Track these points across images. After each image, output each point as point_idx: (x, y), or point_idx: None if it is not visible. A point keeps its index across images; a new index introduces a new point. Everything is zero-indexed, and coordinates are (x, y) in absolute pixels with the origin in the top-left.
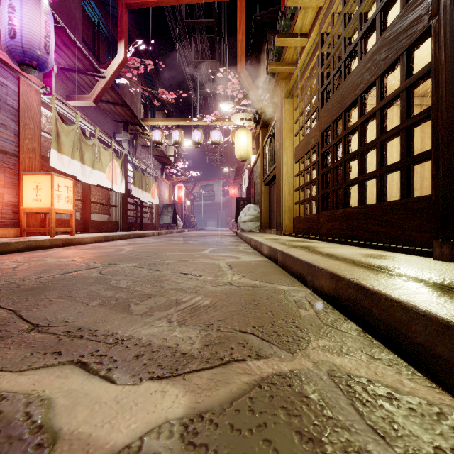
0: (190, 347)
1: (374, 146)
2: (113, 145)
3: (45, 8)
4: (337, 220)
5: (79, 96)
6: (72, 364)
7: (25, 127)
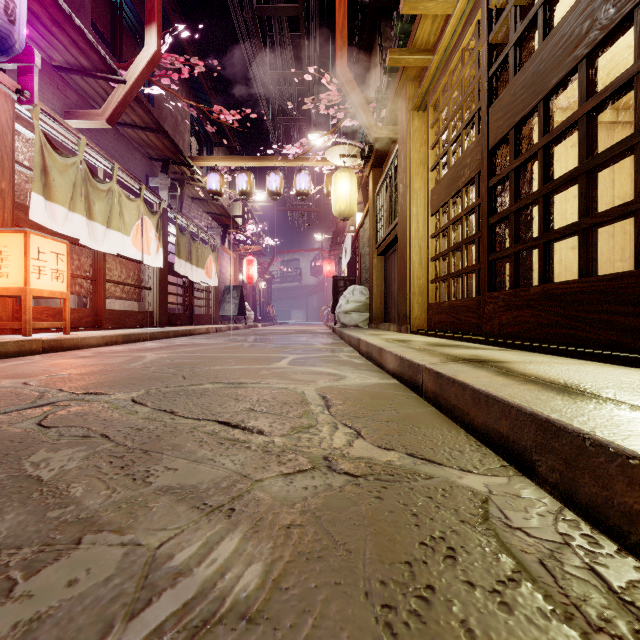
0: None
1: (627, 152)
2: (145, 194)
3: None
4: (526, 308)
5: (84, 112)
6: None
7: None
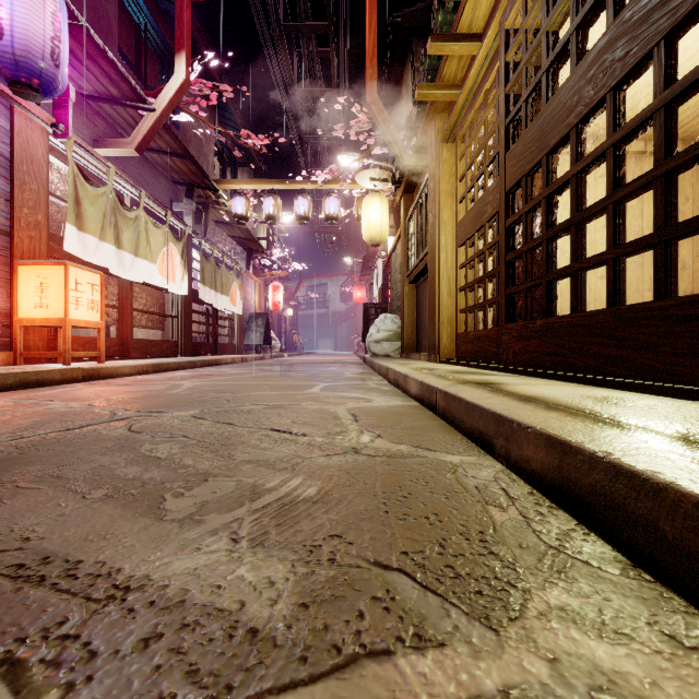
0: (269, 610)
1: (602, 210)
2: (170, 220)
3: None
4: (533, 339)
5: (113, 141)
6: None
7: (24, 188)
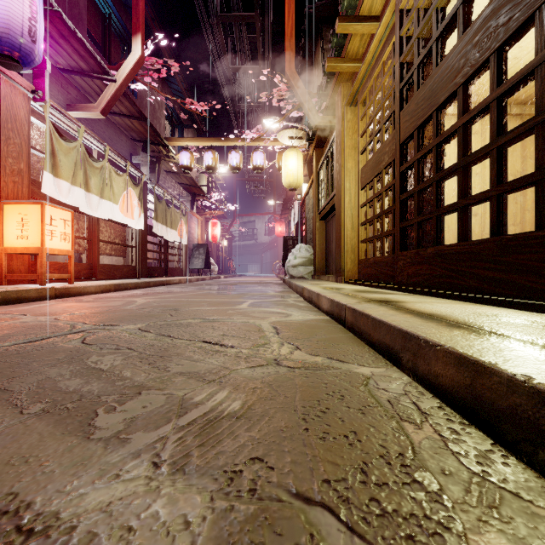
0: None
1: (487, 155)
2: (129, 170)
3: None
4: (425, 264)
5: (82, 105)
6: None
7: (8, 142)
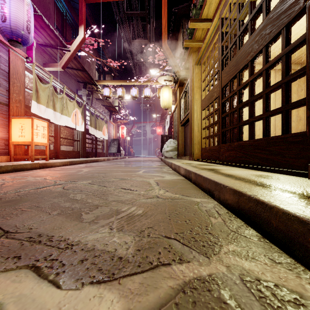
0: (125, 251)
1: (261, 97)
2: (76, 98)
3: (27, 1)
4: (233, 150)
5: (52, 64)
6: (27, 269)
7: (14, 85)
